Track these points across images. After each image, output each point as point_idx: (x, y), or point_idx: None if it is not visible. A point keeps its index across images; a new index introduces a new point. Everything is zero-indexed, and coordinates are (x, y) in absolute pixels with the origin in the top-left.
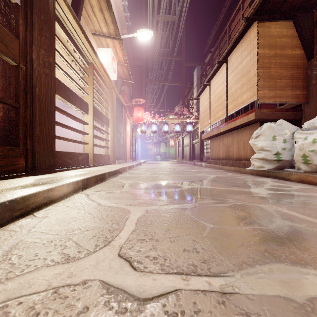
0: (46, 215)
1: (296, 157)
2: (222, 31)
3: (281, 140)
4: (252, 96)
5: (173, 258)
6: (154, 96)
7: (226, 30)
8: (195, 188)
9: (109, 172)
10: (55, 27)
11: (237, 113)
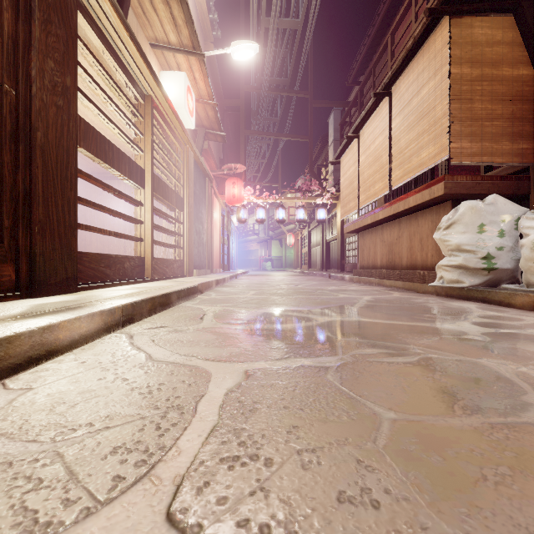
0: (29, 385)
1: (525, 263)
2: (379, 47)
3: (494, 232)
4: (439, 152)
5: (312, 531)
6: (260, 161)
7: (386, 43)
8: (340, 322)
9: (179, 290)
10: (81, 28)
11: (407, 187)
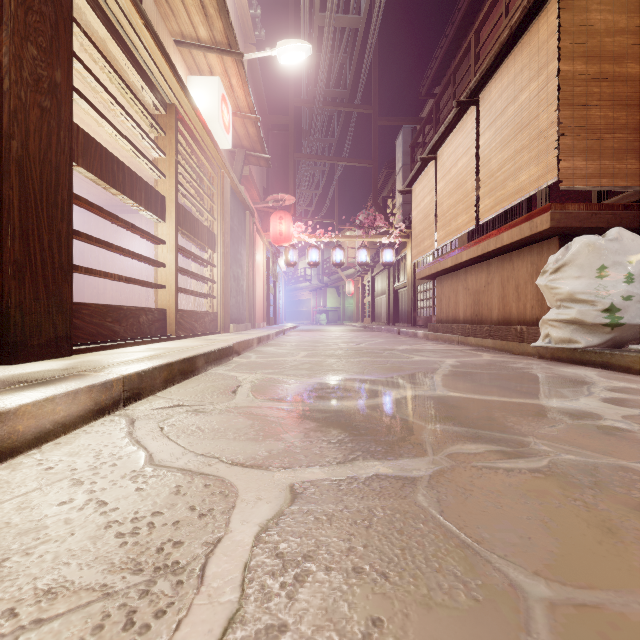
0: None
1: None
2: (458, 51)
3: (619, 276)
4: (543, 174)
5: None
6: (313, 192)
7: (469, 43)
8: (421, 397)
9: (208, 352)
10: (82, 13)
11: (497, 222)
